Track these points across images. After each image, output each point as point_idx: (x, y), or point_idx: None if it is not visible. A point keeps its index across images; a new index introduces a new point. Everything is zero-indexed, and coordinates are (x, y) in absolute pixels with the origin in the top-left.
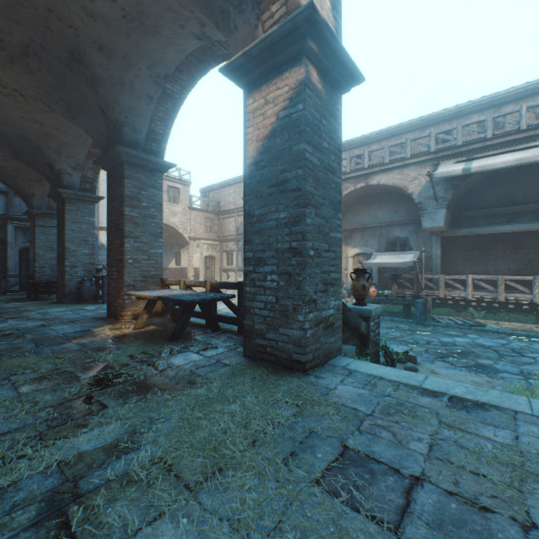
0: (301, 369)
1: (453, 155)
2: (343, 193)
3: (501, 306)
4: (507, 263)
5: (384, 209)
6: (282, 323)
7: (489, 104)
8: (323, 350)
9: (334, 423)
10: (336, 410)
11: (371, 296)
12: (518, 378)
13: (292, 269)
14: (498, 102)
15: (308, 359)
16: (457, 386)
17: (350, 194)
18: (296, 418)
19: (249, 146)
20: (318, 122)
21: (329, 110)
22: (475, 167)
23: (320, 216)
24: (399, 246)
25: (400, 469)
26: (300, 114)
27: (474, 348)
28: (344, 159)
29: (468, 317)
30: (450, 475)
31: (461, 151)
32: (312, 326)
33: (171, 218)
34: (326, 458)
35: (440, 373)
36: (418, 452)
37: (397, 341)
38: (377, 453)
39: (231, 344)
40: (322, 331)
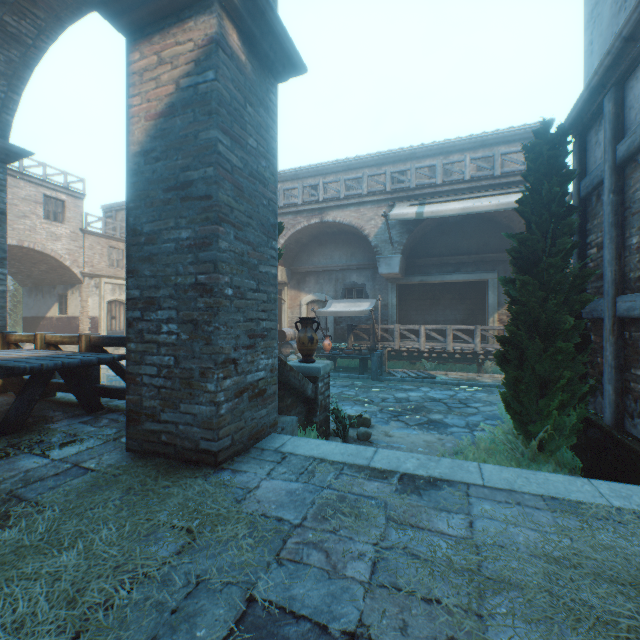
0: (213, 462)
1: (408, 197)
2: (295, 228)
3: (449, 357)
4: (454, 313)
5: (341, 251)
6: (185, 397)
7: (440, 150)
8: (249, 429)
9: (242, 554)
10: (251, 527)
11: (327, 349)
12: (465, 431)
13: (199, 314)
14: (447, 150)
15: (224, 446)
16: (409, 459)
17: (304, 230)
18: (179, 559)
19: (135, 125)
20: (241, 107)
21: (259, 97)
22: (427, 211)
23: (244, 241)
24: (356, 293)
25: (329, 624)
26: (210, 85)
27: (427, 402)
28: (297, 188)
29: (421, 368)
30: (397, 614)
31: (415, 194)
32: (230, 397)
33: (50, 243)
34: (211, 638)
35: (394, 435)
36: (358, 581)
37: (352, 401)
38: (299, 599)
39: (112, 431)
40: (247, 403)
